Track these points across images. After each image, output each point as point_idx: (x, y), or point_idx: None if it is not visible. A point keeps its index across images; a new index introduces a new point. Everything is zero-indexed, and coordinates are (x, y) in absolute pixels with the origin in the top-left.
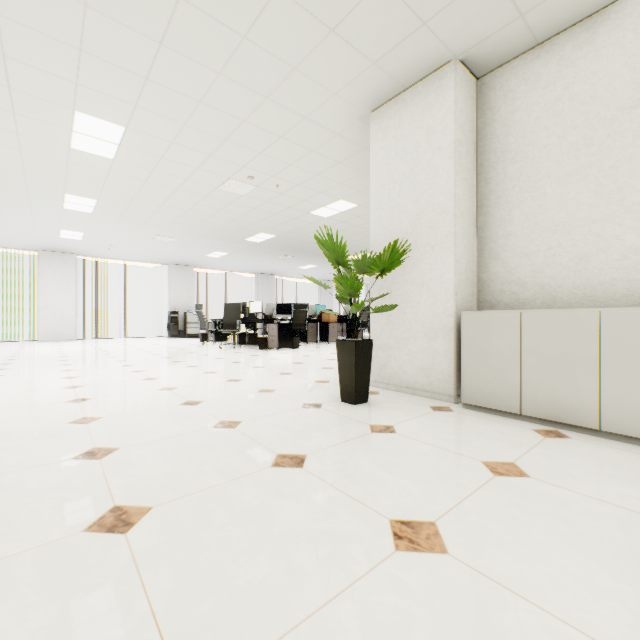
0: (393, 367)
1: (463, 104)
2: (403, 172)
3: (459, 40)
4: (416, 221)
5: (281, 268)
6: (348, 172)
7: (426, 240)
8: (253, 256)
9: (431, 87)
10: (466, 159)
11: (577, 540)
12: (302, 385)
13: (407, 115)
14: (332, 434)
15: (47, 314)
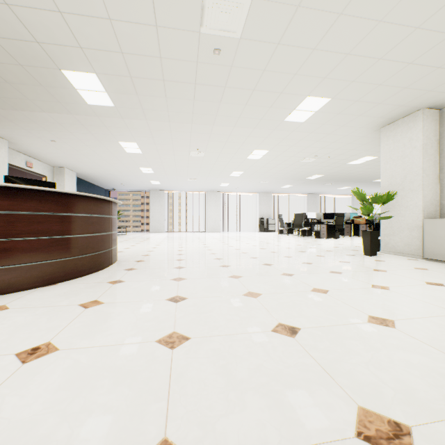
0: (392, 244)
1: (428, 126)
2: (397, 156)
3: (422, 105)
4: (403, 178)
5: (324, 190)
6: (370, 146)
7: (408, 187)
8: (307, 185)
9: (411, 120)
10: (430, 150)
11: (425, 275)
12: (344, 250)
13: (399, 131)
14: (358, 260)
15: (210, 220)
